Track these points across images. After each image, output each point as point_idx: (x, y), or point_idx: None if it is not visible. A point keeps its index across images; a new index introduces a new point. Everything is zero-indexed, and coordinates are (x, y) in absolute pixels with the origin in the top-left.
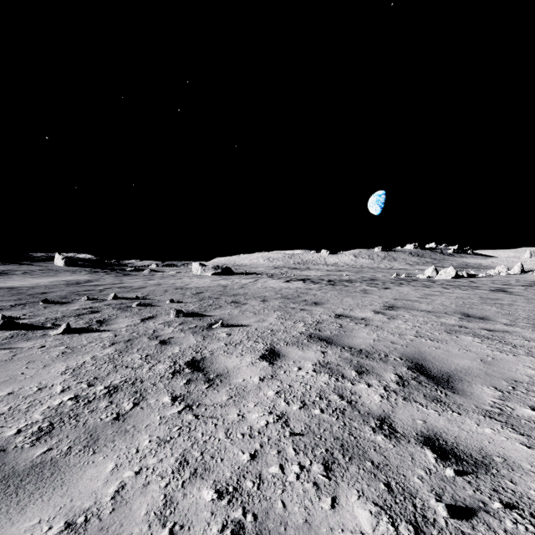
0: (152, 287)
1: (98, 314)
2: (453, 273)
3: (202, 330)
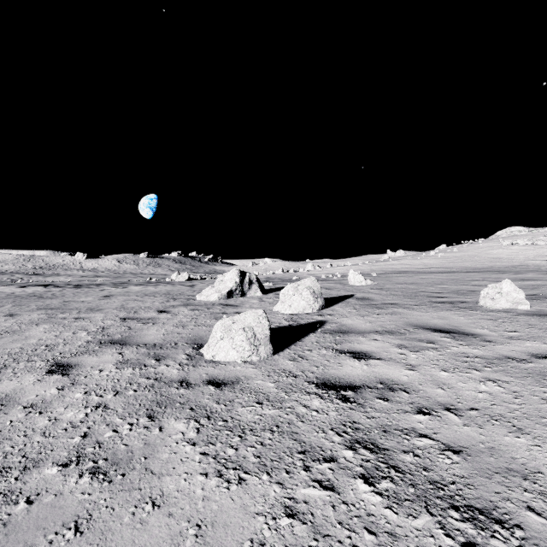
0: None
1: None
2: (187, 277)
3: None
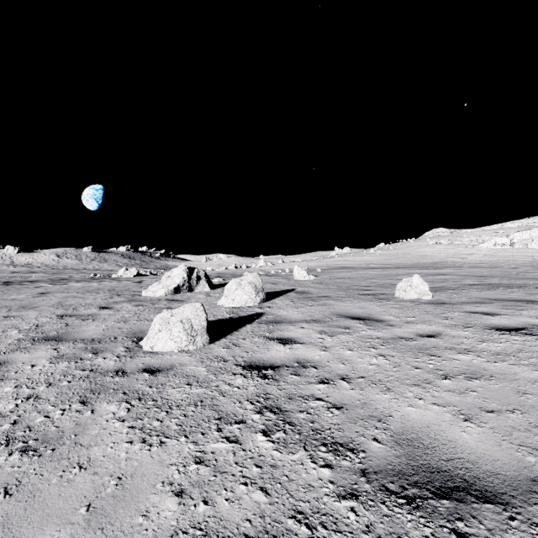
0: None
1: None
2: (136, 273)
3: None
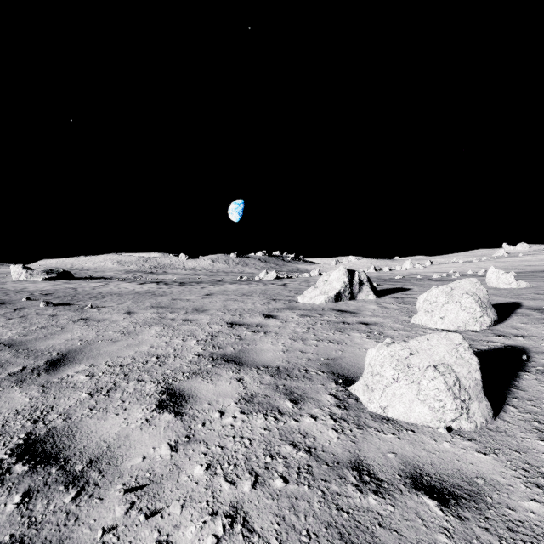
0: None
1: None
2: (275, 275)
3: (77, 310)
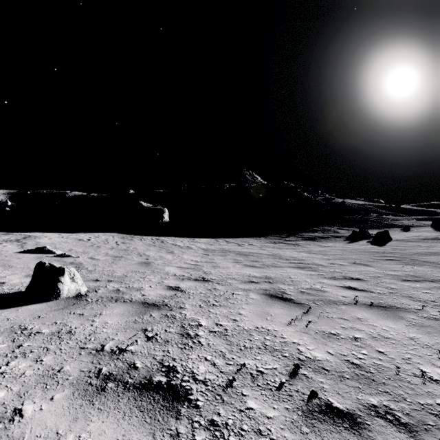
0: None
1: None
2: None
3: None
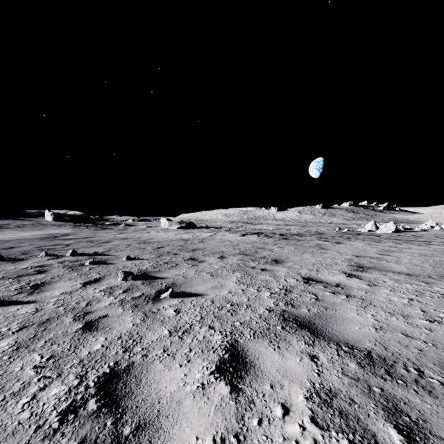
0: (117, 242)
1: (41, 275)
2: (393, 228)
3: (146, 302)
